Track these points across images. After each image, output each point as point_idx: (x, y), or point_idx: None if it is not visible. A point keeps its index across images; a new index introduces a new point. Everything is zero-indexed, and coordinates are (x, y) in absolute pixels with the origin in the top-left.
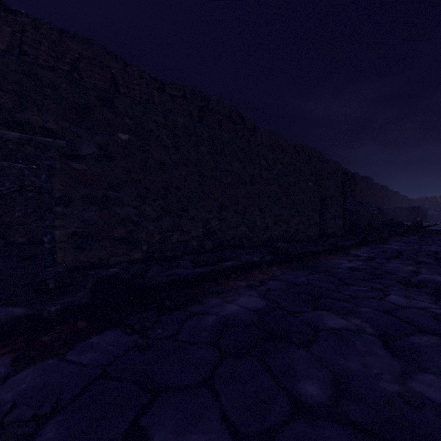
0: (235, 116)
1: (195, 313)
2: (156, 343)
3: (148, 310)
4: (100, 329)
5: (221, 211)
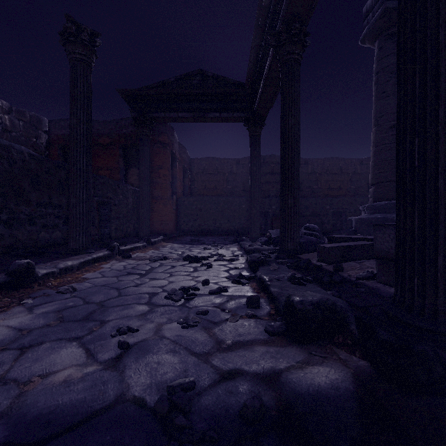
0: None
1: None
2: None
3: None
4: None
5: None
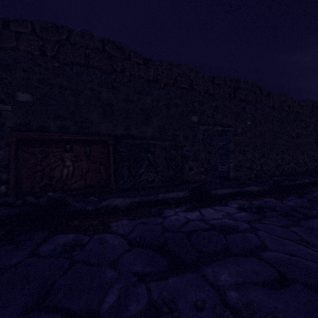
0: (255, 89)
1: (314, 196)
2: (314, 201)
3: (292, 193)
4: (285, 196)
5: (282, 154)
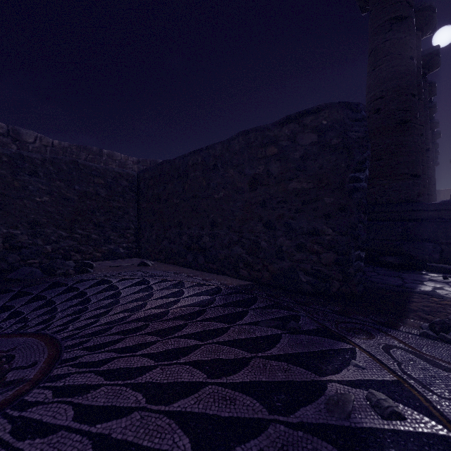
0: None
1: None
2: None
3: None
4: None
5: None
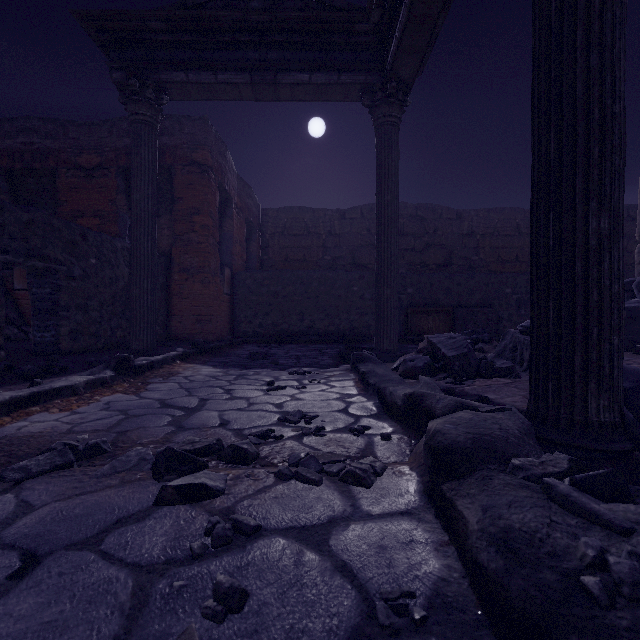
0: (634, 214)
1: None
2: None
3: None
4: None
5: None
